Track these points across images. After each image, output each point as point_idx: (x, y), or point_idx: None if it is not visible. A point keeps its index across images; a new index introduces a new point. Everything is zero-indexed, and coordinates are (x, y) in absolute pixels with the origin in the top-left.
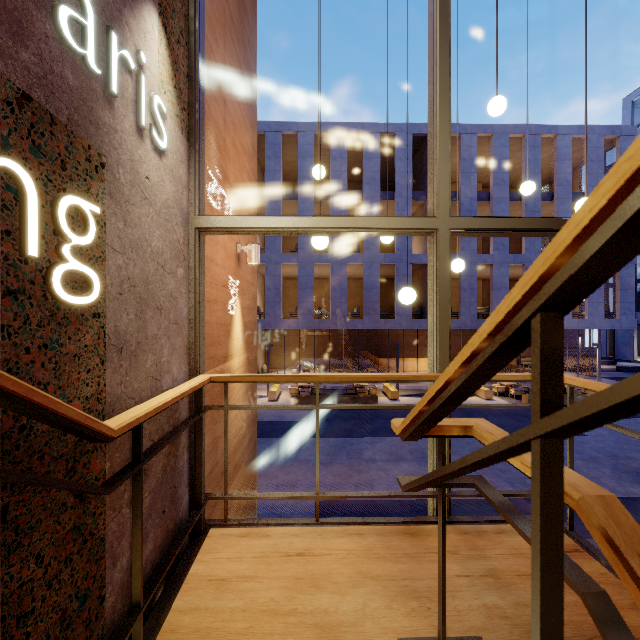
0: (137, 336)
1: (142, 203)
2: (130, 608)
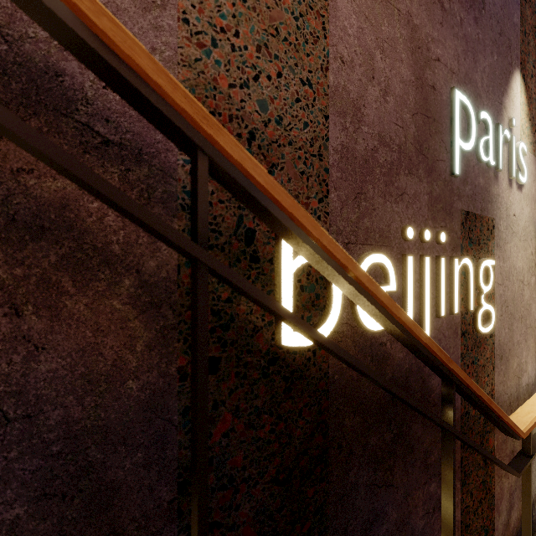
0: (508, 344)
1: (511, 238)
2: None
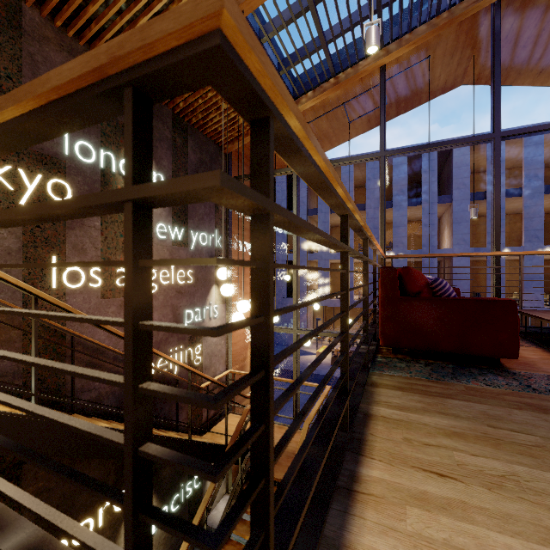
0: (210, 364)
1: None
2: (206, 421)
